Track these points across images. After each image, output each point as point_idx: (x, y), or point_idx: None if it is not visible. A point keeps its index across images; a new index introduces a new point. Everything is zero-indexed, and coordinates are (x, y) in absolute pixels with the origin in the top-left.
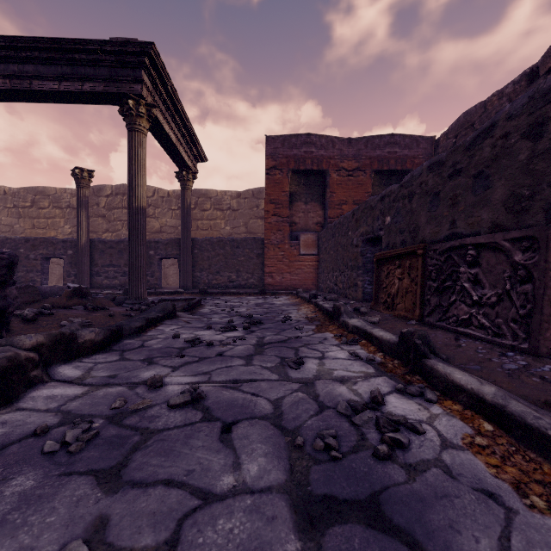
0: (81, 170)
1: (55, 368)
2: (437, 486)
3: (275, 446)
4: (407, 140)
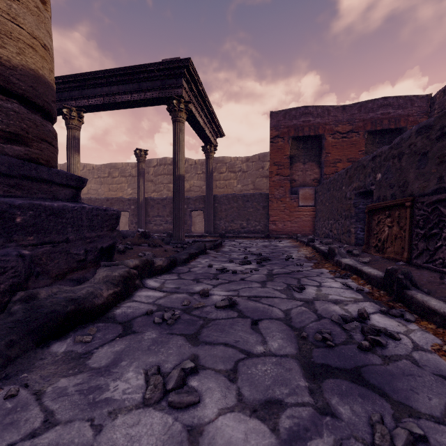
0: (140, 151)
1: (144, 280)
2: (405, 370)
3: (287, 335)
4: (401, 101)
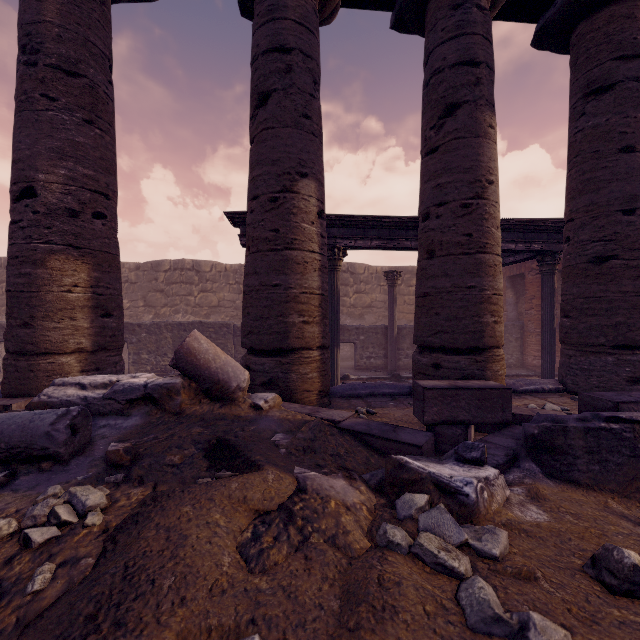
0: (396, 273)
1: None
2: None
3: None
4: None
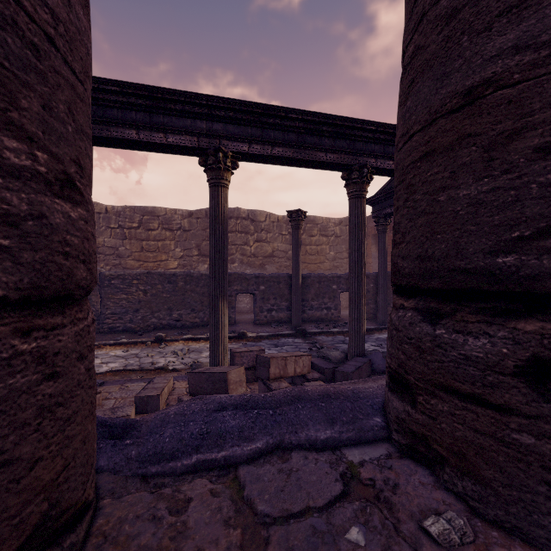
0: (300, 212)
1: None
2: None
3: None
4: None
